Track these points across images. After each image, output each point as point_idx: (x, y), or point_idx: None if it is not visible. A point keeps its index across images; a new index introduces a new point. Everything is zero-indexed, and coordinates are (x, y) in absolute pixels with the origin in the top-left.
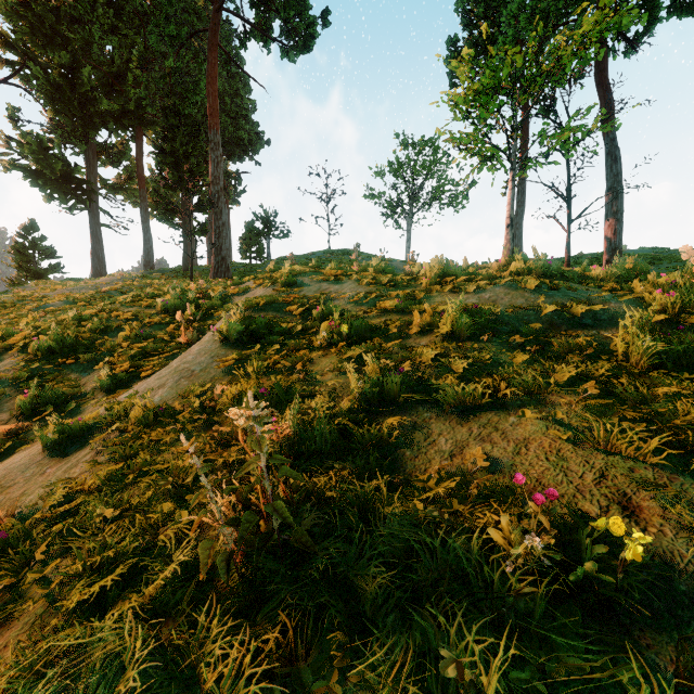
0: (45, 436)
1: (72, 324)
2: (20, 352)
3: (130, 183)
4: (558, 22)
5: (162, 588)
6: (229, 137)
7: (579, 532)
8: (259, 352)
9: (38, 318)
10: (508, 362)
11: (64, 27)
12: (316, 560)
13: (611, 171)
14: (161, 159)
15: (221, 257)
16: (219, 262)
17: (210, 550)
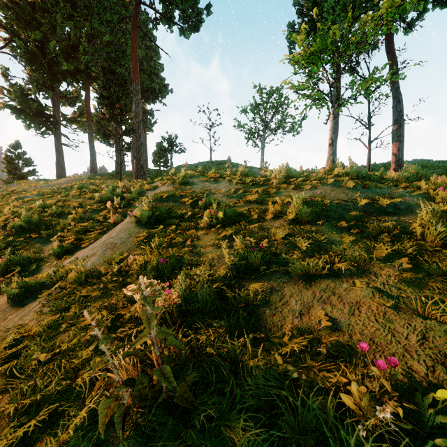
0: (9, 291)
1: (38, 210)
2: (1, 229)
3: (81, 117)
4: (361, 11)
5: (73, 428)
6: (146, 87)
7: (416, 395)
8: (162, 231)
9: (18, 205)
10: (337, 240)
11: (38, 15)
12: (196, 412)
13: (396, 109)
14: (101, 101)
15: (140, 165)
16: (139, 169)
17: (107, 409)
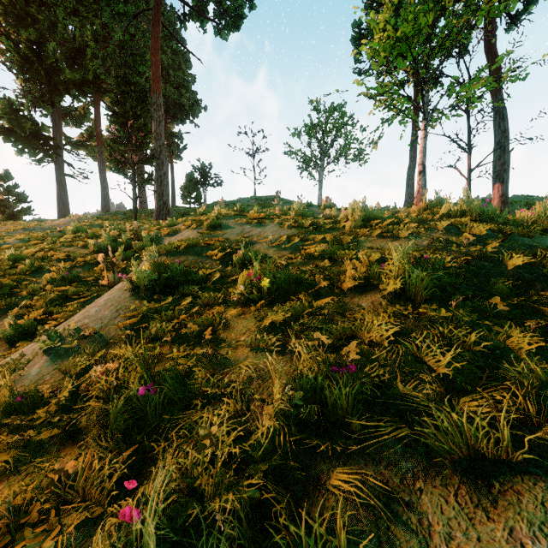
0: None
1: (6, 264)
2: None
3: (91, 141)
4: None
5: None
6: (172, 103)
7: None
8: (170, 305)
9: None
10: (502, 348)
11: (34, 10)
12: None
13: (499, 128)
14: (113, 120)
15: (163, 202)
16: (161, 206)
17: None
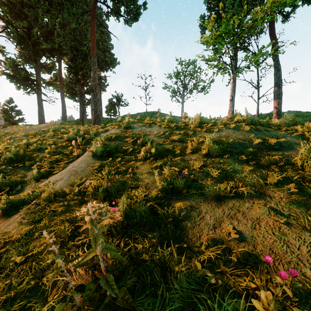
0: None
1: (23, 146)
2: None
3: (56, 81)
4: (251, 7)
5: None
6: (101, 60)
7: None
8: (111, 162)
9: (10, 143)
10: (239, 170)
11: (25, 10)
12: None
13: (276, 75)
14: (69, 70)
15: (97, 115)
16: (96, 117)
17: None
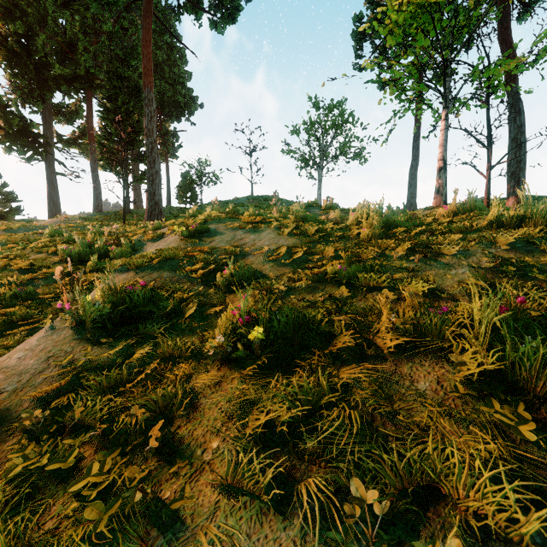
0: None
1: None
2: None
3: (83, 139)
4: None
5: None
6: (167, 100)
7: None
8: (122, 352)
9: None
10: None
11: (23, 2)
12: None
13: (514, 123)
14: (104, 116)
15: (154, 202)
16: (152, 206)
17: None
